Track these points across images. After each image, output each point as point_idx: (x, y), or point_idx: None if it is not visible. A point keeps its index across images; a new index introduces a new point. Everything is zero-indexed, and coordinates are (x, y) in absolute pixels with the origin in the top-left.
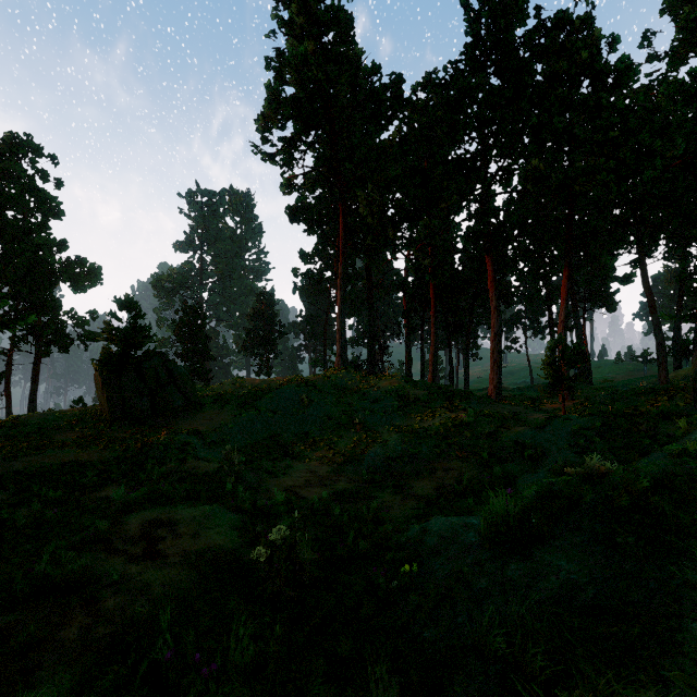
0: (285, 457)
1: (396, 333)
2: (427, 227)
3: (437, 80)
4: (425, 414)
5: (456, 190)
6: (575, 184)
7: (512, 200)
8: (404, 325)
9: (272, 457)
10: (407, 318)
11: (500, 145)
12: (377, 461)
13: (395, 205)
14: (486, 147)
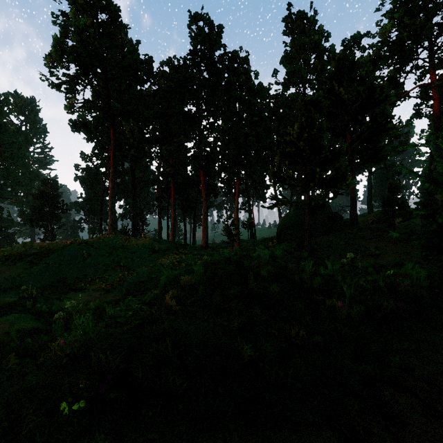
0: (70, 291)
1: (151, 211)
2: (167, 150)
3: (174, 64)
4: (164, 257)
5: (184, 132)
6: (240, 139)
7: (214, 141)
8: (157, 206)
9: (60, 292)
10: (159, 202)
11: (208, 110)
12: (132, 283)
13: (150, 132)
14: (201, 110)
